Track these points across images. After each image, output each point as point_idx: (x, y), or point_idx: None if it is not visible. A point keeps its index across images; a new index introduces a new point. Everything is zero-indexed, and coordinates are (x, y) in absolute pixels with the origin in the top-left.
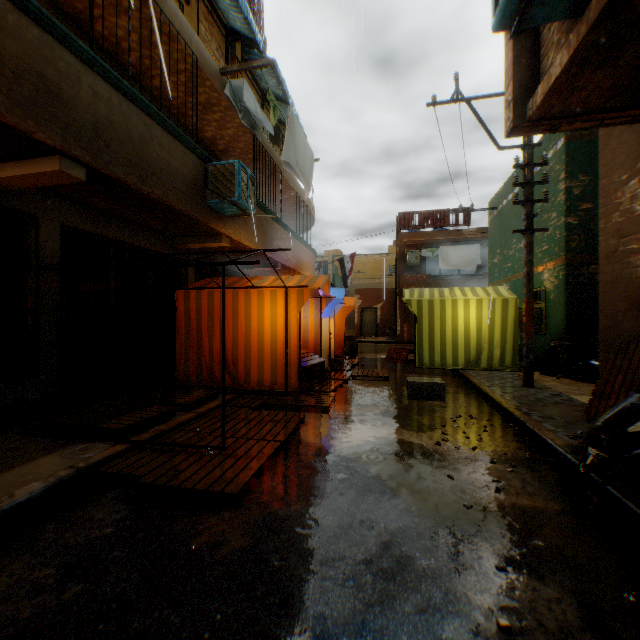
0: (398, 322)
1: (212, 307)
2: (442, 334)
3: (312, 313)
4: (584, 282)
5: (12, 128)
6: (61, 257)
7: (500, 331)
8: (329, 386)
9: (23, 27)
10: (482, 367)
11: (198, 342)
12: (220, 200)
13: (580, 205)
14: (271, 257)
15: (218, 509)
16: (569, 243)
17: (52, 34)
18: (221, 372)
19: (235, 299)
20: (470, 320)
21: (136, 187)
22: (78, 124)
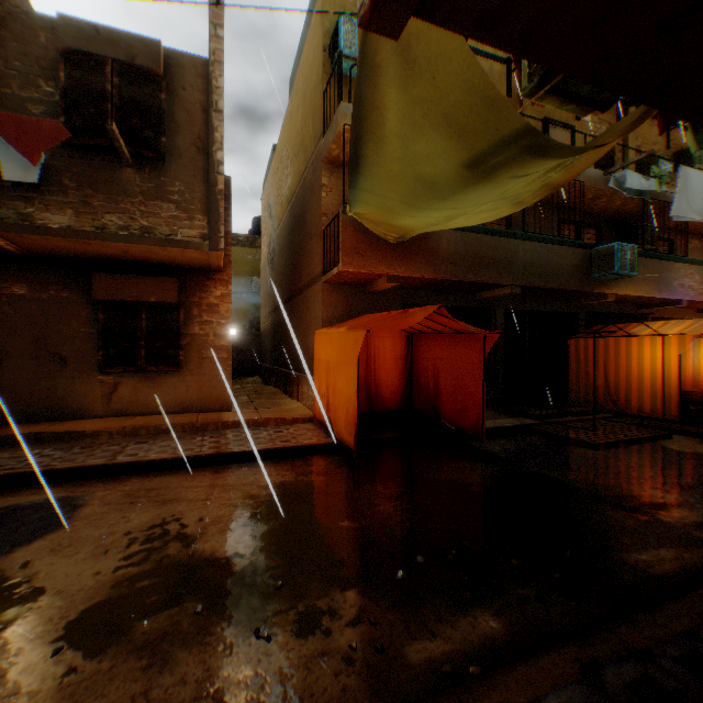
0: None
1: (595, 350)
2: None
3: None
4: None
5: (496, 284)
6: (503, 326)
7: None
8: None
9: (500, 242)
10: None
11: (584, 375)
12: (601, 274)
13: None
14: (667, 298)
15: (585, 449)
16: None
17: (509, 237)
18: (603, 398)
19: (615, 344)
20: None
21: (543, 287)
22: (517, 270)
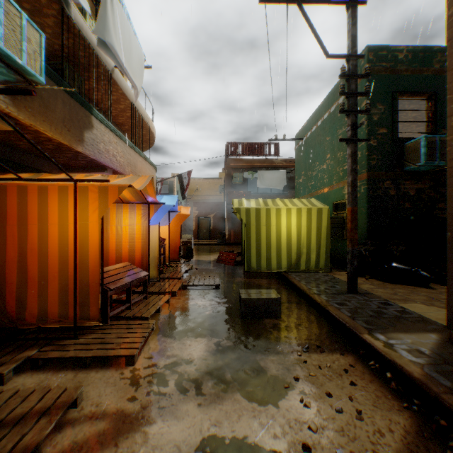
0: (226, 228)
1: None
2: (268, 240)
3: (139, 220)
4: (381, 195)
5: None
6: None
7: (316, 237)
8: (151, 306)
9: None
10: (301, 269)
11: None
12: None
13: (378, 130)
14: (95, 159)
15: None
16: (370, 161)
17: None
18: None
19: (3, 198)
20: (291, 227)
21: None
22: None
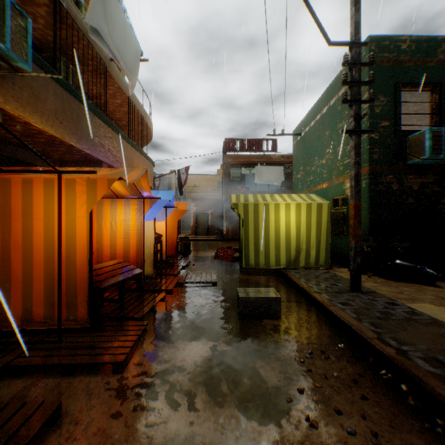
0: (224, 224)
1: None
2: (266, 236)
3: (134, 215)
4: (383, 190)
5: None
6: None
7: (316, 233)
8: (145, 305)
9: None
10: (301, 266)
11: None
12: None
13: (381, 122)
14: (90, 153)
15: None
16: (372, 155)
17: None
18: None
19: None
20: (291, 223)
21: None
22: None
